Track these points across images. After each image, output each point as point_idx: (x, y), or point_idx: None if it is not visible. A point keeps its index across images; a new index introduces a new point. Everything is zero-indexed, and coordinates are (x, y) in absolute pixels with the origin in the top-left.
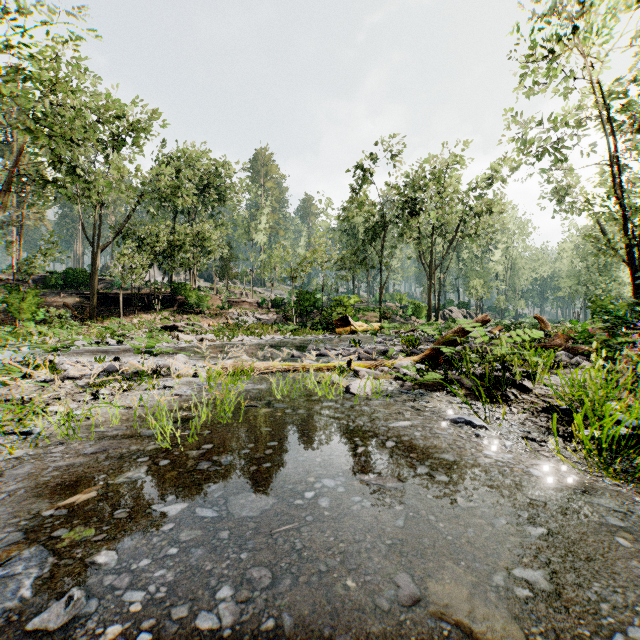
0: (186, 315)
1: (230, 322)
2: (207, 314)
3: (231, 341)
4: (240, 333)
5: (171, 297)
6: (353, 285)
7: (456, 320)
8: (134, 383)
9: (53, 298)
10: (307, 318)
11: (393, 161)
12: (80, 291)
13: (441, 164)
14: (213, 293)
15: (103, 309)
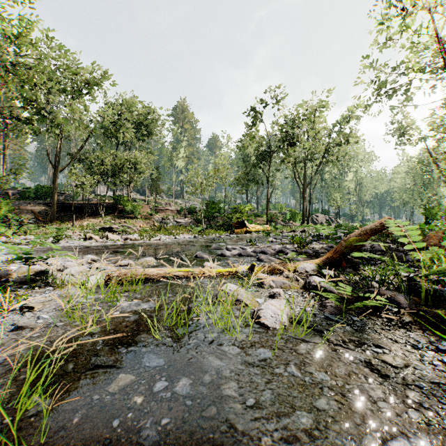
0: (123, 219)
1: (156, 224)
2: (139, 218)
3: (150, 240)
4: (160, 233)
5: (113, 206)
6: (247, 198)
7: (321, 223)
8: (1, 297)
9: (25, 207)
10: (213, 221)
11: (277, 105)
12: (46, 201)
13: (312, 108)
14: (145, 203)
15: (62, 215)
